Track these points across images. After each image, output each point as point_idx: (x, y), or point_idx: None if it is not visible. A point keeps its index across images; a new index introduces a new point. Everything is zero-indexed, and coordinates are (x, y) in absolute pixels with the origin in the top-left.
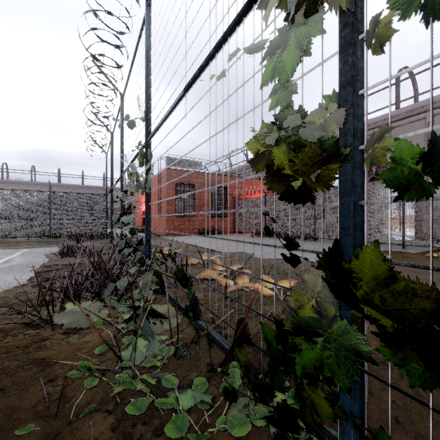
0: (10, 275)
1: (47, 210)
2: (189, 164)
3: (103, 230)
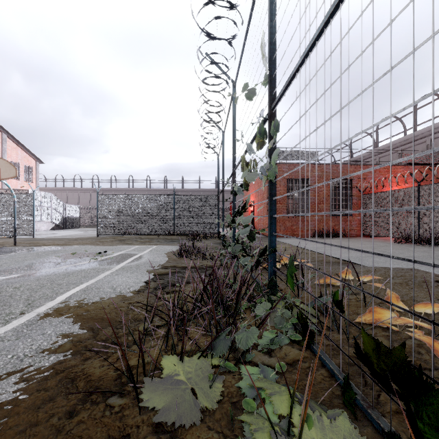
0: (134, 275)
1: (172, 211)
2: (302, 156)
3: (215, 230)
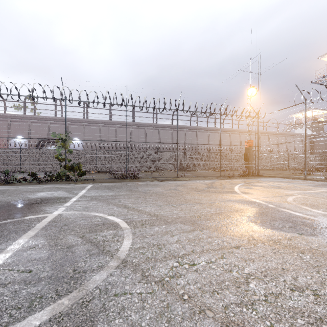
0: None
1: None
2: None
3: None
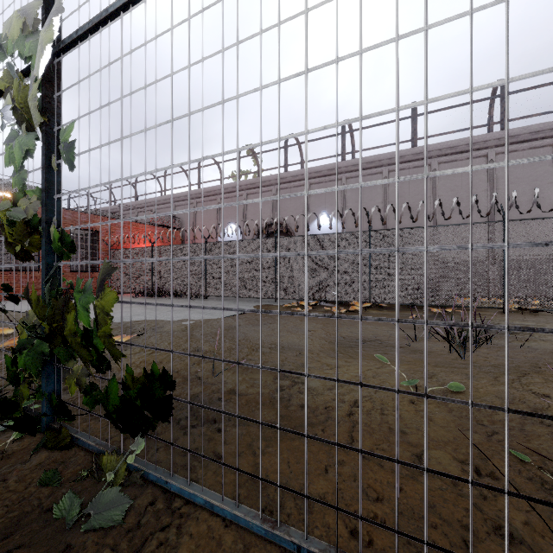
0: None
1: None
2: None
3: None
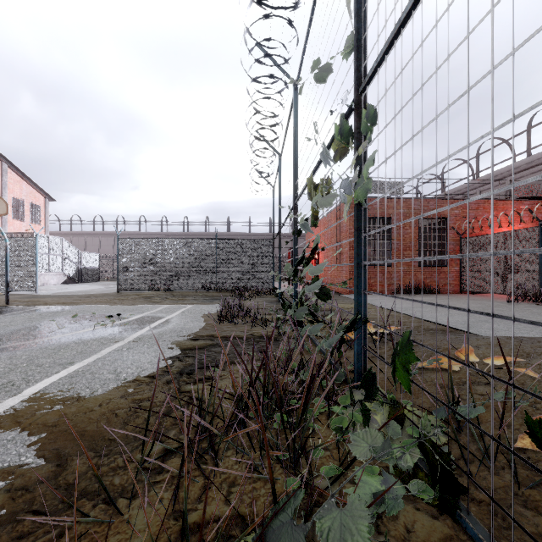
0: (152, 351)
1: (213, 259)
2: (383, 188)
3: (269, 284)
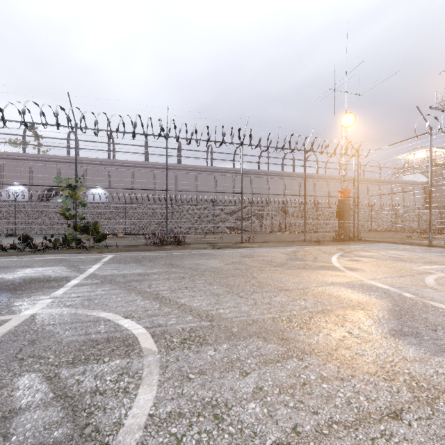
0: None
1: None
2: None
3: None
